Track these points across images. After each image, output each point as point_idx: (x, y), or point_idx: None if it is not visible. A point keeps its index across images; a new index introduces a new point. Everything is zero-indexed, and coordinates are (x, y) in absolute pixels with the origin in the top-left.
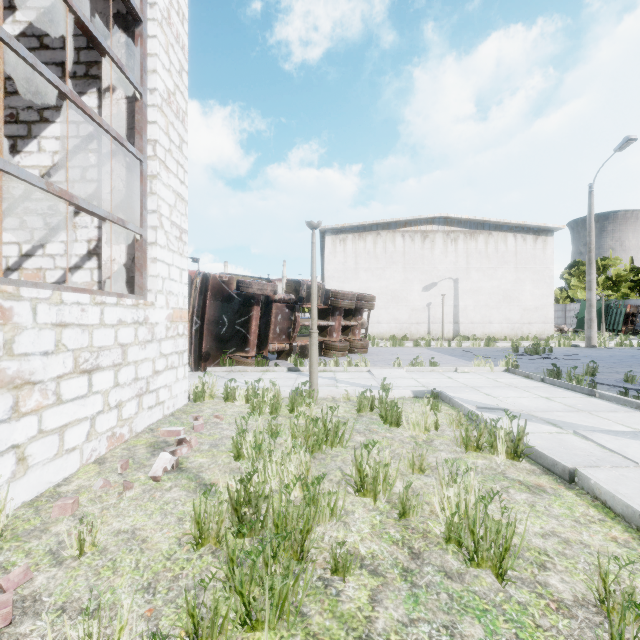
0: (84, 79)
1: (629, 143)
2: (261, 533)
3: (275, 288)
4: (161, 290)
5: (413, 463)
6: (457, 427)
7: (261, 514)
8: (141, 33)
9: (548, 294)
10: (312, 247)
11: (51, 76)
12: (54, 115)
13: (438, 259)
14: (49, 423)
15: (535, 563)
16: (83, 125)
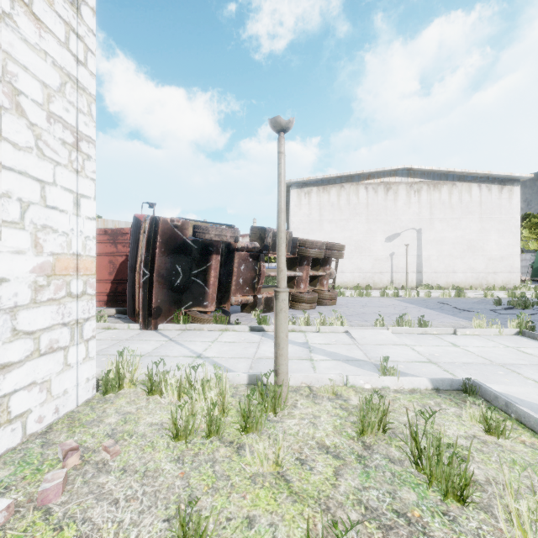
0: None
1: None
2: None
3: (236, 234)
4: (17, 222)
5: None
6: None
7: None
8: None
9: (514, 244)
10: (279, 159)
11: None
12: None
13: (401, 210)
14: None
15: None
16: None
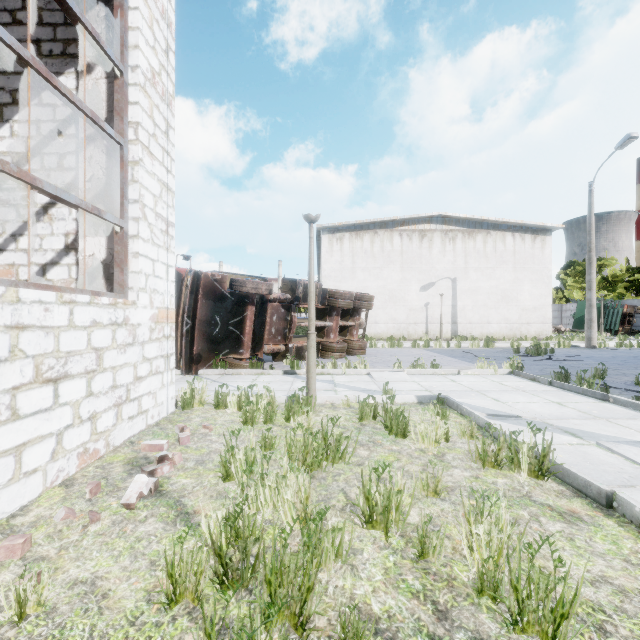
0: (61, 58)
1: (630, 141)
2: (250, 583)
3: (270, 287)
4: (144, 288)
5: (427, 485)
6: (469, 438)
7: (251, 554)
8: (121, 4)
9: (546, 294)
10: (310, 242)
11: (7, 37)
12: (28, 97)
13: (436, 258)
14: (1, 443)
15: (591, 625)
16: (60, 108)
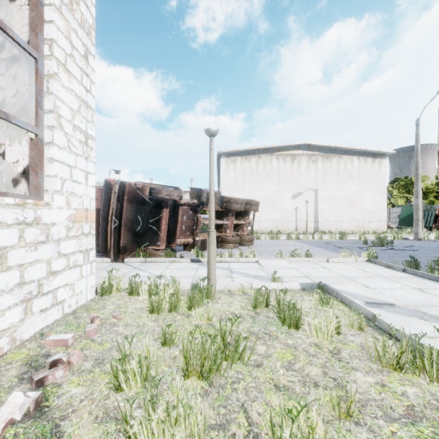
0: None
1: None
2: None
3: (181, 194)
4: (60, 190)
5: (339, 406)
6: (357, 330)
7: None
8: None
9: (383, 201)
10: (210, 153)
11: None
12: None
13: (303, 175)
14: None
15: None
16: None
